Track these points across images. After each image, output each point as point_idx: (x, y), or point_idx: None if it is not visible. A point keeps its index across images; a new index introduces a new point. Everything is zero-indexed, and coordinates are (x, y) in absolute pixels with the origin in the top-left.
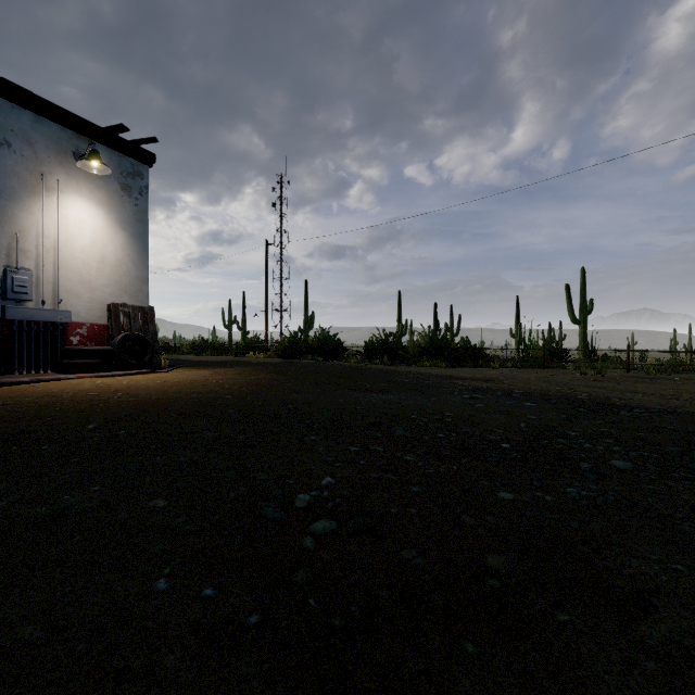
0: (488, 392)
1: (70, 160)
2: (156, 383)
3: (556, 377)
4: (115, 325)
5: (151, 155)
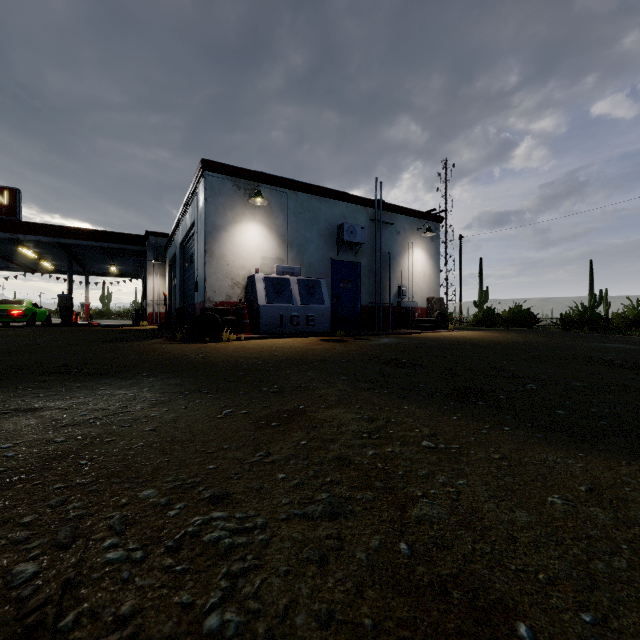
0: None
1: (414, 232)
2: (472, 335)
3: None
4: (431, 308)
5: (441, 218)
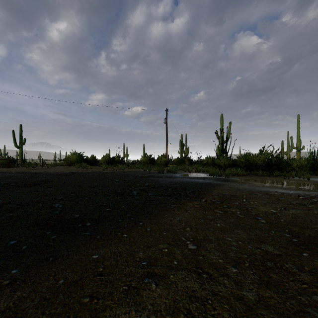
0: (3, 173)
1: None
2: None
3: (19, 169)
4: None
5: None
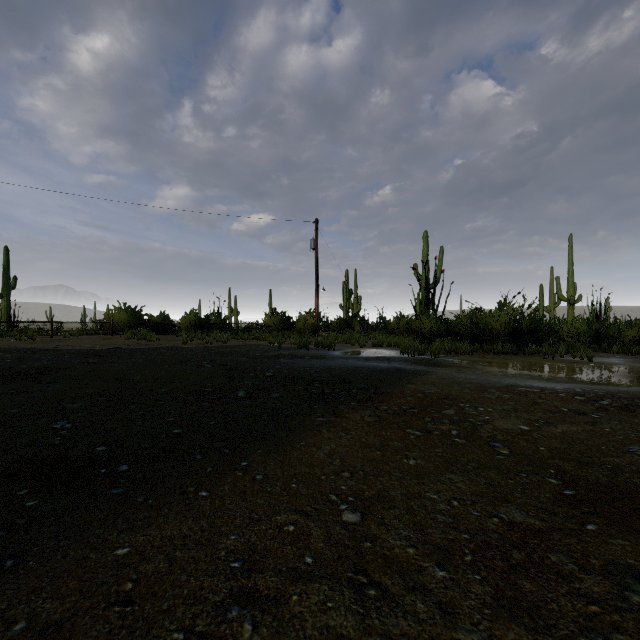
0: None
1: None
2: None
3: None
4: None
5: None
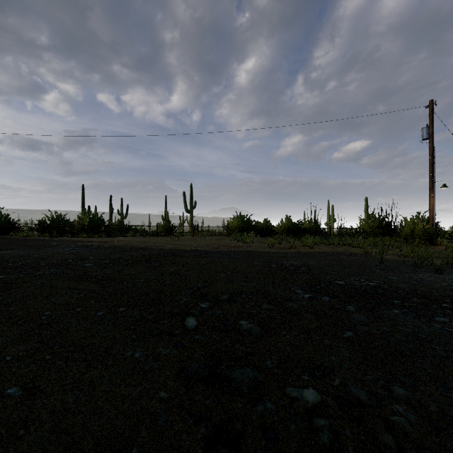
0: (88, 247)
1: None
2: None
3: (153, 240)
4: None
5: None
